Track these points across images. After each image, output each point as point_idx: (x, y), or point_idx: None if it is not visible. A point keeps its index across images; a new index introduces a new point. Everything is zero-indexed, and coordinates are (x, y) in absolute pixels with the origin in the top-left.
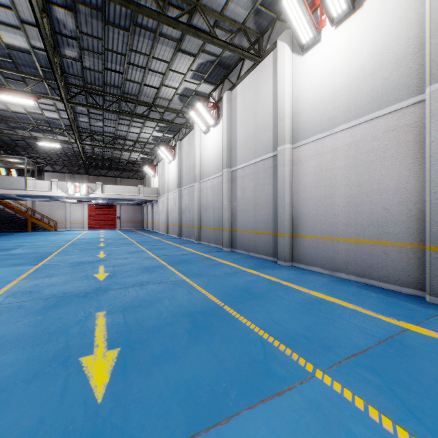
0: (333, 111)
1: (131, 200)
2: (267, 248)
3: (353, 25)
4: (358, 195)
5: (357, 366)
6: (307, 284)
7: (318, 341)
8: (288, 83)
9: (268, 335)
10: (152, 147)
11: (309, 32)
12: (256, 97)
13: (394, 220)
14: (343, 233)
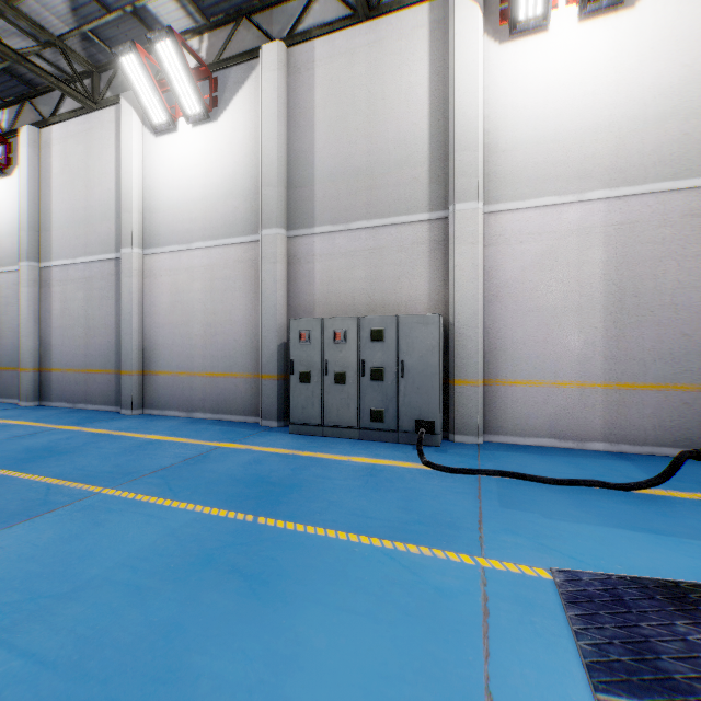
0: (191, 223)
1: None
2: (108, 394)
3: (209, 135)
4: (214, 324)
5: (150, 478)
6: (149, 430)
7: (123, 472)
8: (137, 165)
9: (61, 480)
10: None
11: (162, 114)
12: (88, 160)
13: (242, 352)
14: (201, 366)
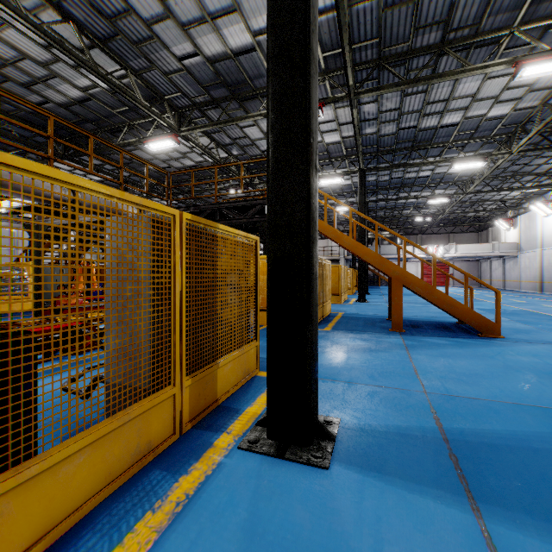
0: None
1: (477, 256)
2: None
3: None
4: None
5: None
6: None
7: None
8: None
9: None
10: (518, 202)
11: None
12: None
13: None
14: None
